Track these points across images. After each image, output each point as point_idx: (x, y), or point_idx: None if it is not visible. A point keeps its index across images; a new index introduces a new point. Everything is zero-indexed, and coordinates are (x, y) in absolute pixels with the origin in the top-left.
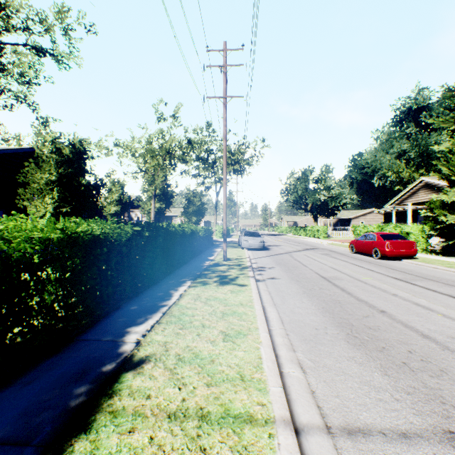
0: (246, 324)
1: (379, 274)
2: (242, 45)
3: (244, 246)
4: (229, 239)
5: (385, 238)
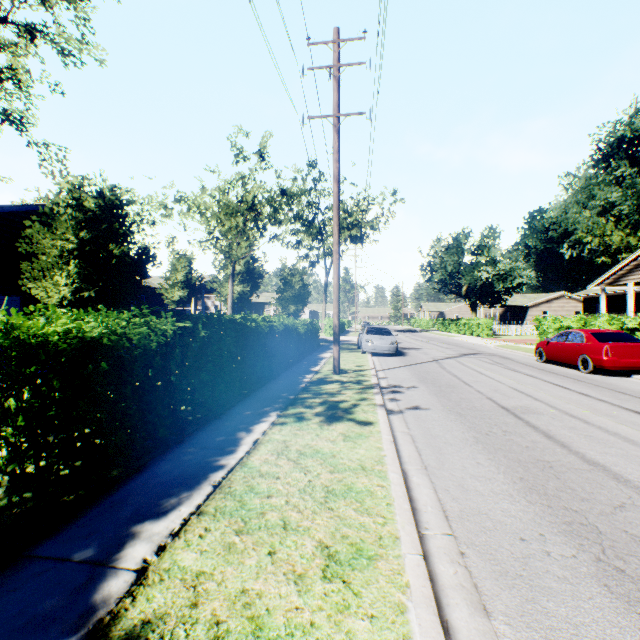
0: (372, 524)
1: (603, 404)
2: (364, 32)
3: (367, 349)
4: (344, 337)
5: (601, 339)
